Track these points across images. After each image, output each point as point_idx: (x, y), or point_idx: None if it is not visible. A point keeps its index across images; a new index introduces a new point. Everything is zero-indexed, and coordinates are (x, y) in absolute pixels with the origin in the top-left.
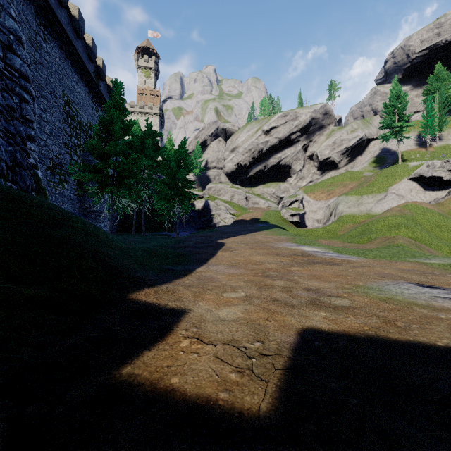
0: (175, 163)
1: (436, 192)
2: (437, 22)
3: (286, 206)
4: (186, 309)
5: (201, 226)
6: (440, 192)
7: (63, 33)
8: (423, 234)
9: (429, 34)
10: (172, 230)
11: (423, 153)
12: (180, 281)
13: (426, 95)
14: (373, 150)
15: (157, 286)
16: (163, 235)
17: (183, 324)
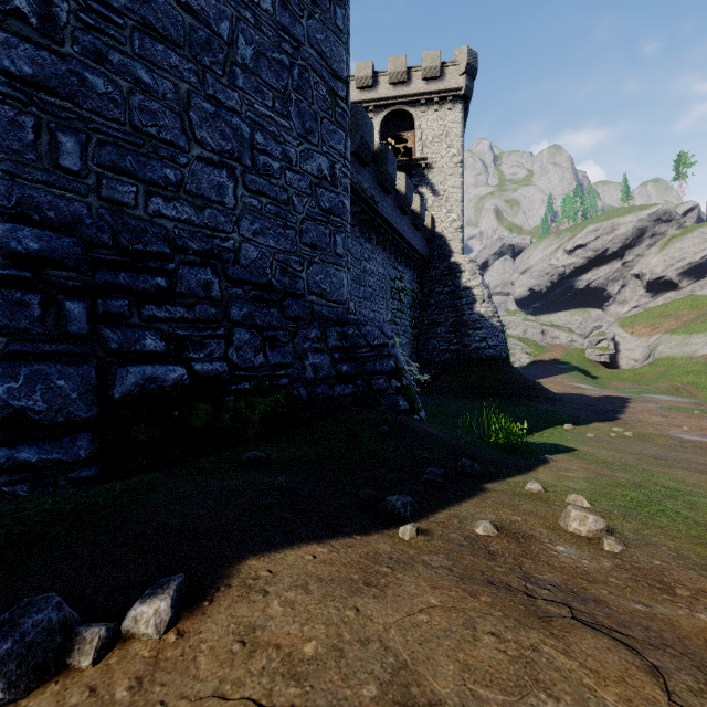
0: None
1: None
2: None
3: (592, 345)
4: None
5: None
6: None
7: None
8: (706, 380)
9: None
10: None
11: None
12: None
13: None
14: None
15: None
16: None
17: None
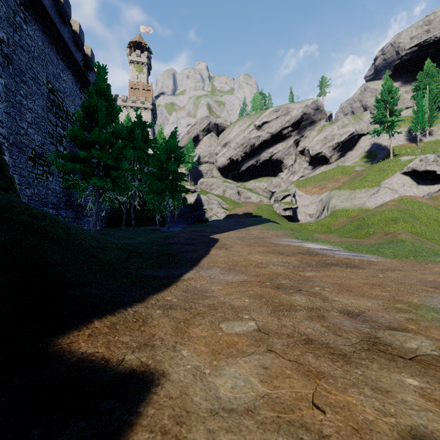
0: (165, 154)
1: (429, 186)
2: (426, 20)
3: (278, 200)
4: (156, 371)
5: (193, 220)
6: (433, 186)
7: (46, 16)
8: (423, 228)
9: (418, 31)
10: (163, 224)
11: (413, 148)
12: (159, 297)
13: (416, 91)
14: (364, 145)
15: (119, 311)
16: (154, 229)
17: (139, 436)
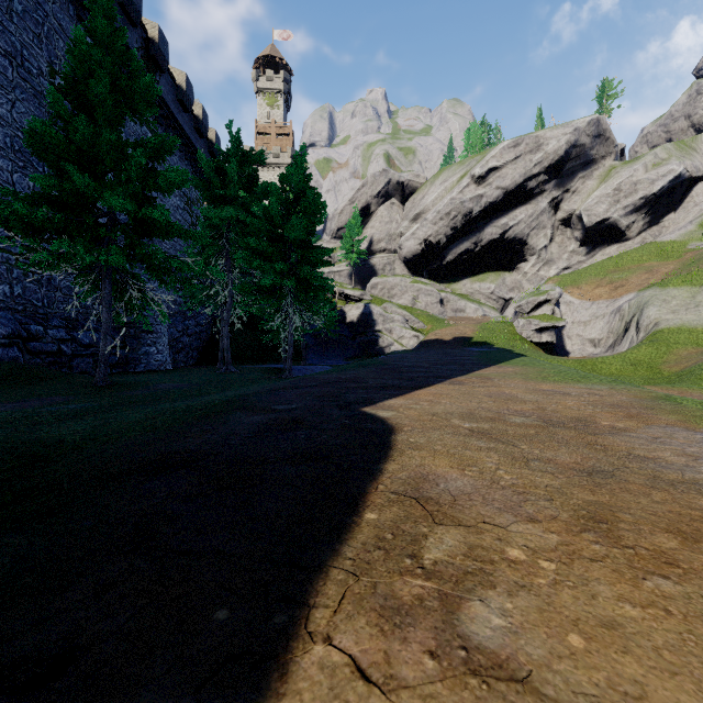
0: (281, 203)
1: None
2: None
3: (525, 312)
4: None
5: (357, 352)
6: None
7: None
8: None
9: None
10: (301, 359)
11: None
12: None
13: None
14: None
15: None
16: (275, 369)
17: None
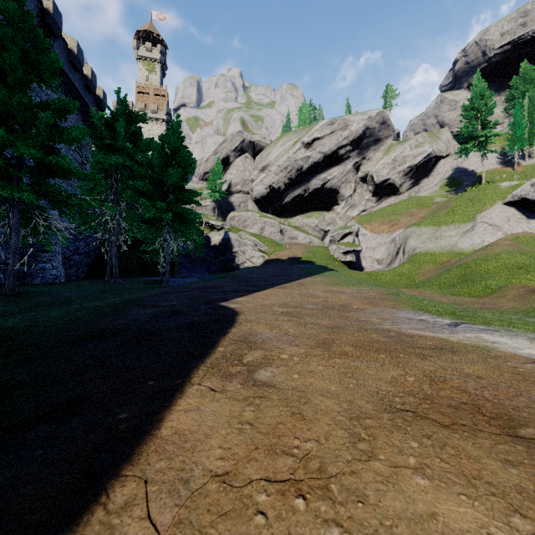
0: (160, 157)
1: None
2: (521, 10)
3: (336, 240)
4: None
5: (219, 268)
6: None
7: None
8: None
9: (512, 24)
10: (175, 273)
11: (510, 174)
12: None
13: (509, 101)
14: (444, 170)
15: None
16: (155, 281)
17: None
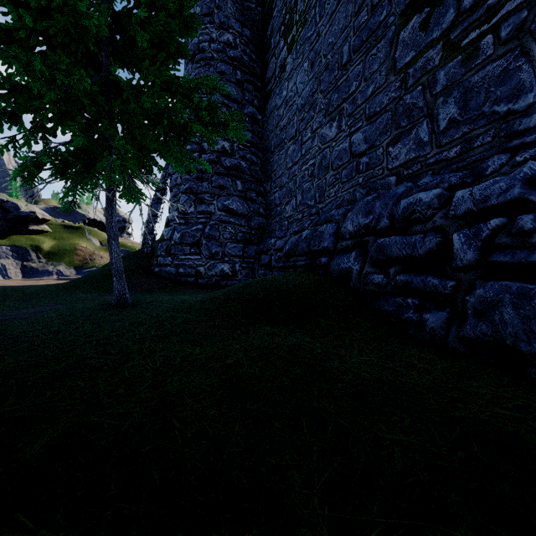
0: None
1: None
2: None
3: None
4: None
5: None
6: None
7: None
8: None
9: None
10: None
11: None
12: None
13: None
14: None
15: None
16: None
17: None
